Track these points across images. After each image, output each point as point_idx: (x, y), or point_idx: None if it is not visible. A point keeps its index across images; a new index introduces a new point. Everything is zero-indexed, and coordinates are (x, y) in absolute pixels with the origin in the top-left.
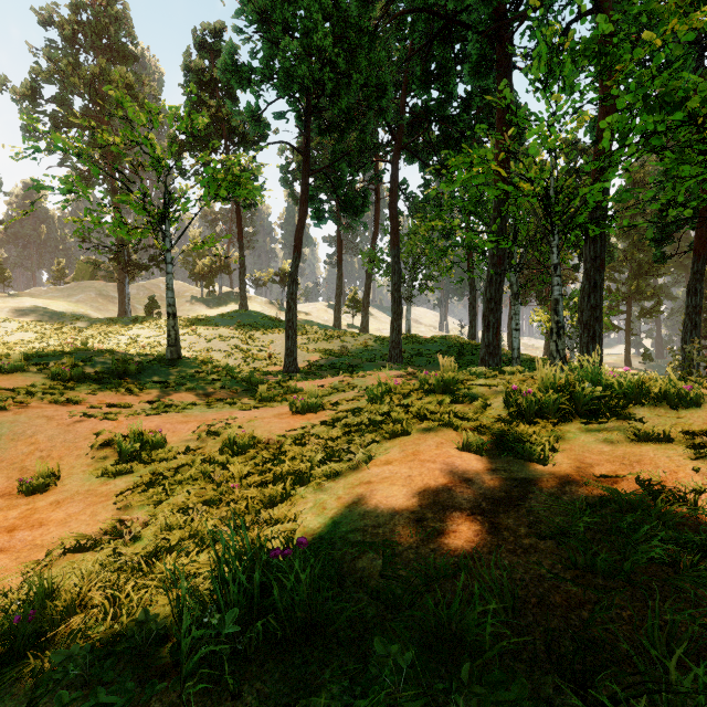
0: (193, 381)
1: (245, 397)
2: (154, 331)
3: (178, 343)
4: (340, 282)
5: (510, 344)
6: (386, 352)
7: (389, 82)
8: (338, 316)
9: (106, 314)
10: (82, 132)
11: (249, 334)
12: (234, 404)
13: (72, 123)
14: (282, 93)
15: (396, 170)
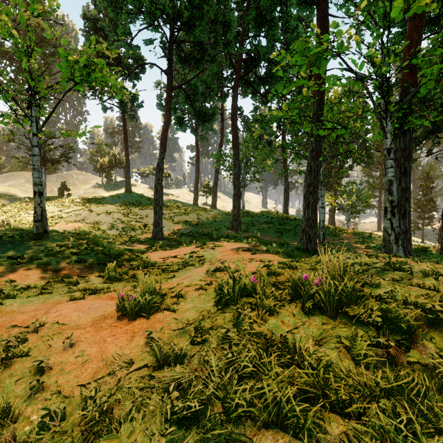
0: (51, 256)
1: (97, 272)
2: (58, 207)
3: (44, 218)
4: (198, 174)
5: None
6: (229, 223)
7: (232, 20)
8: (196, 197)
9: (31, 195)
10: (10, 63)
11: (130, 209)
12: (76, 286)
13: (2, 56)
14: (148, 19)
15: (236, 93)
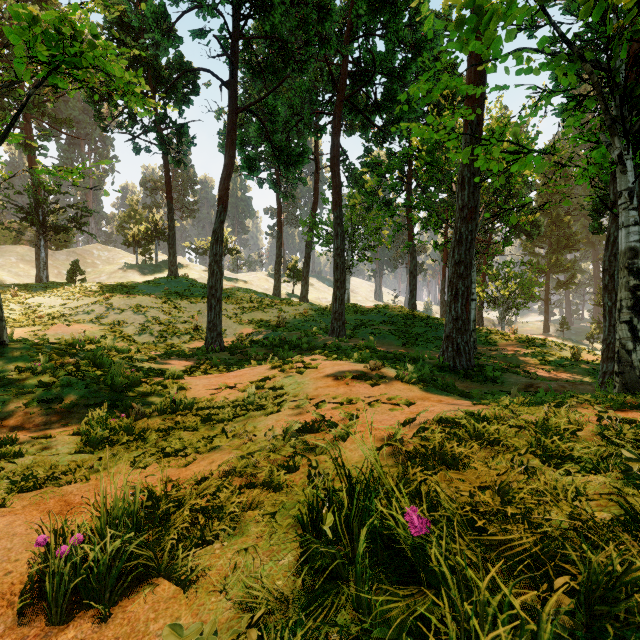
0: None
1: (78, 423)
2: (61, 299)
3: None
4: (280, 250)
5: (443, 312)
6: (326, 323)
7: (332, 0)
8: (278, 285)
9: (26, 280)
10: None
11: (174, 302)
12: (13, 462)
13: None
14: None
15: (338, 123)
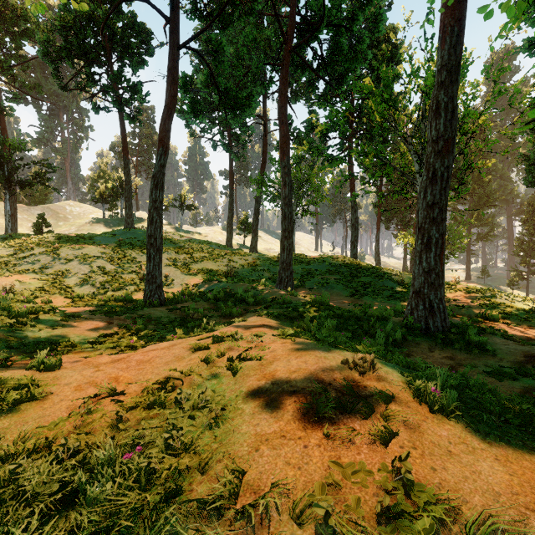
0: None
1: None
2: (13, 250)
3: None
4: (232, 206)
5: (377, 262)
6: (274, 273)
7: None
8: (230, 237)
9: None
10: None
11: (125, 252)
12: None
13: None
14: None
15: (286, 73)
